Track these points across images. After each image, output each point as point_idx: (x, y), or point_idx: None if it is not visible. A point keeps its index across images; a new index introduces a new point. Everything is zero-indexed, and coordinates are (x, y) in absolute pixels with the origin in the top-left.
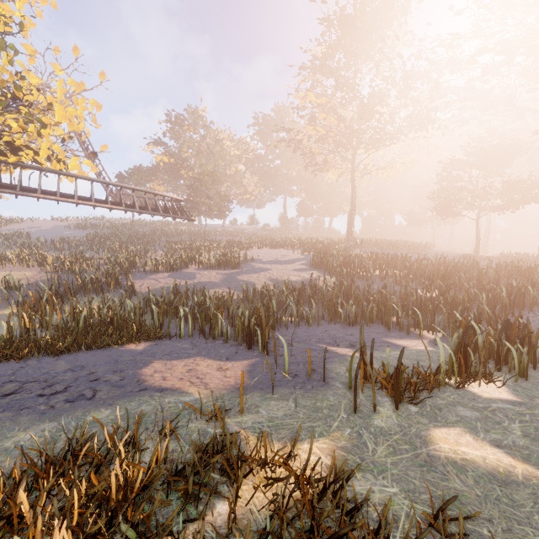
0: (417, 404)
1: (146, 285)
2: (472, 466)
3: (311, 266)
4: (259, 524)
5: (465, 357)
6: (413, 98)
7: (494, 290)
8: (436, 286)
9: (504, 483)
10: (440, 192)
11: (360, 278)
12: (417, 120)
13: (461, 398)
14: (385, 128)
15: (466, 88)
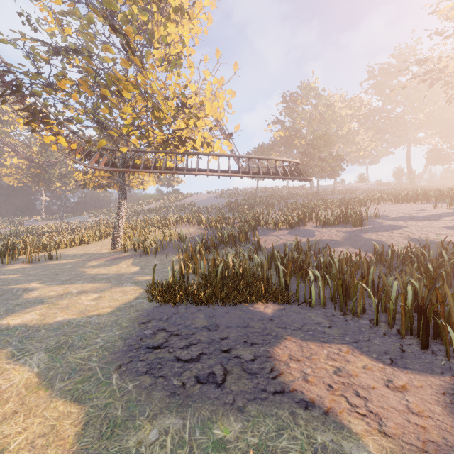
0: None
1: (269, 241)
2: None
3: None
4: None
5: None
6: None
7: None
8: None
9: None
10: None
11: None
12: None
13: None
14: None
15: None
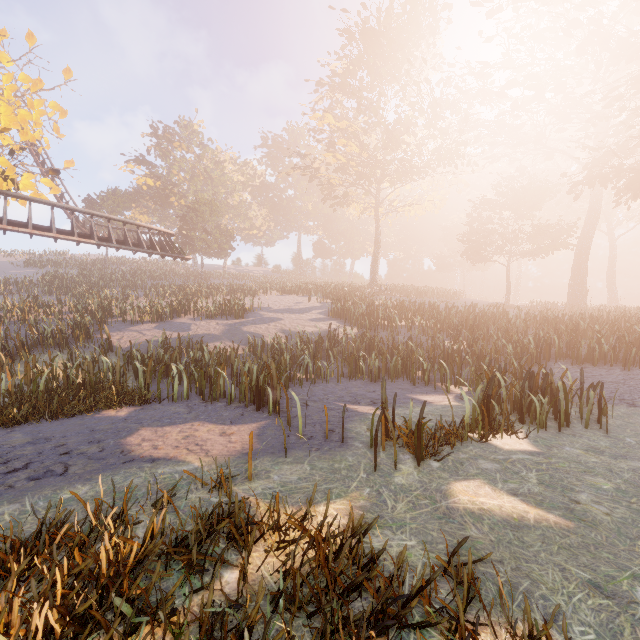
0: (439, 460)
1: (127, 339)
2: (488, 515)
3: (329, 315)
4: (272, 588)
5: (488, 409)
6: (442, 130)
7: (522, 341)
8: (465, 337)
9: (516, 528)
10: (470, 234)
11: (384, 329)
12: (446, 154)
13: (483, 452)
14: (412, 160)
15: (496, 123)
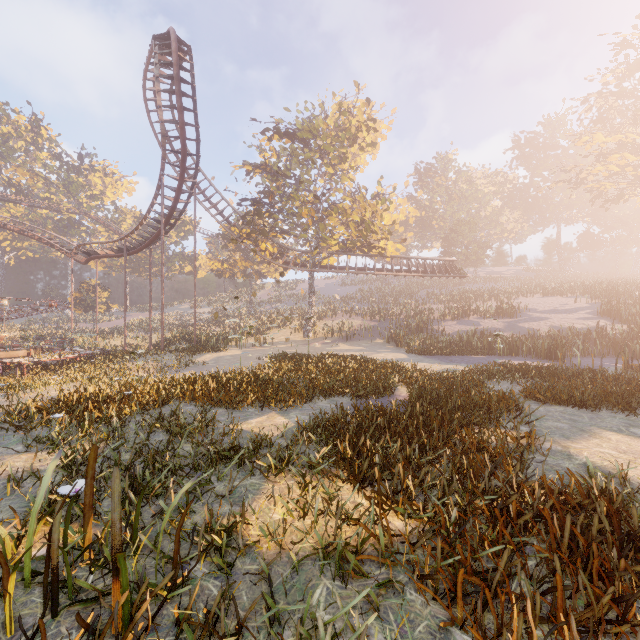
0: None
1: (447, 329)
2: None
3: (598, 315)
4: None
5: None
6: None
7: None
8: None
9: None
10: None
11: None
12: None
13: None
14: None
15: None
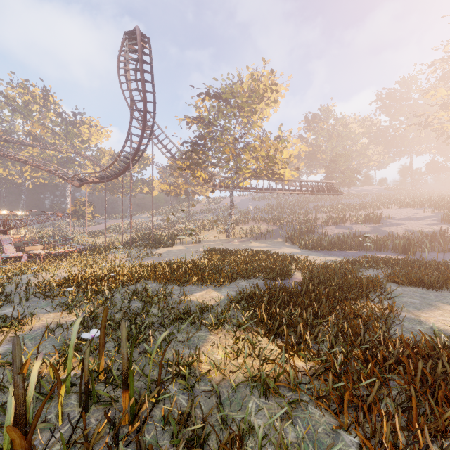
0: None
1: (329, 232)
2: None
3: (441, 221)
4: None
5: None
6: None
7: None
8: None
9: None
10: None
11: None
12: None
13: None
14: None
15: None
